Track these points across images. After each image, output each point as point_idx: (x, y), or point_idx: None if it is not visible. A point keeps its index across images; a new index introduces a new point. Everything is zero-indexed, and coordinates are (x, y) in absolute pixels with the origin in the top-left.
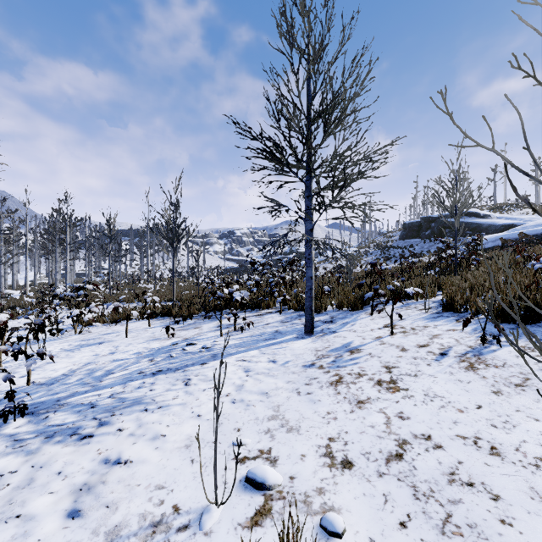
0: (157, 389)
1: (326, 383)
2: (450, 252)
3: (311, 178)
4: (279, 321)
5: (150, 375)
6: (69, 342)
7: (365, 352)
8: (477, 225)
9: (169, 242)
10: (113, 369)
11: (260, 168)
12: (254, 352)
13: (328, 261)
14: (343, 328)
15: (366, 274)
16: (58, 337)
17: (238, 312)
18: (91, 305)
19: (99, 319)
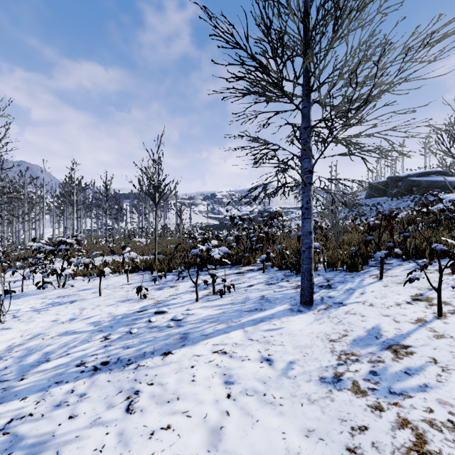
0: (80, 414)
1: (394, 453)
2: (439, 207)
3: (309, 104)
4: (263, 282)
5: (88, 372)
6: (44, 299)
7: (421, 355)
8: (446, 183)
9: (151, 198)
10: (53, 352)
11: (244, 93)
12: (237, 335)
13: (299, 218)
14: (350, 297)
15: (369, 229)
16: (41, 291)
17: (217, 269)
18: (72, 260)
19: (86, 272)
